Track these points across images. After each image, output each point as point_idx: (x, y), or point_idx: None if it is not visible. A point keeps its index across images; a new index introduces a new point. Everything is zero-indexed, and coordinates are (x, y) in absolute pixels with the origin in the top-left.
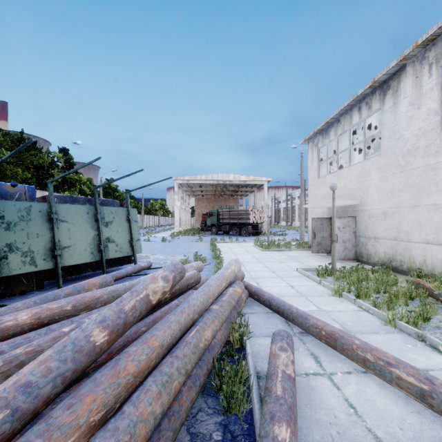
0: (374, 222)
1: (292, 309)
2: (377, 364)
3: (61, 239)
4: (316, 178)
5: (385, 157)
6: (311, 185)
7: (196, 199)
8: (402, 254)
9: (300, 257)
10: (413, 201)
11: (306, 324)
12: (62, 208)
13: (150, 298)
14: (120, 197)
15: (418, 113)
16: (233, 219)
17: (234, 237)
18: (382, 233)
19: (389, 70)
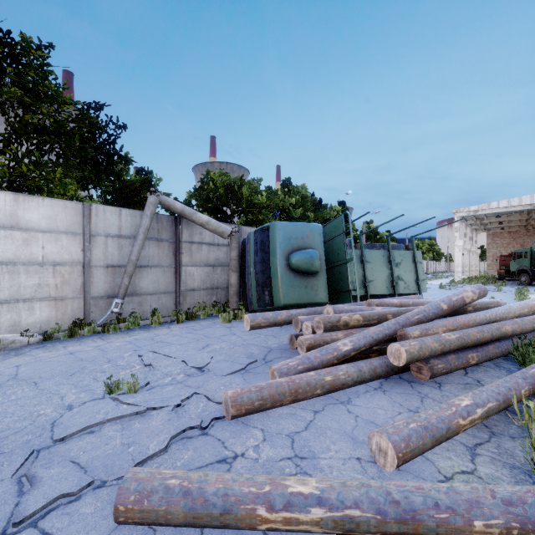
0: None
1: None
2: None
3: (368, 275)
4: None
5: None
6: None
7: (489, 235)
8: None
9: None
10: None
11: None
12: (367, 252)
13: (464, 299)
14: (381, 239)
15: None
16: None
17: None
18: None
19: None
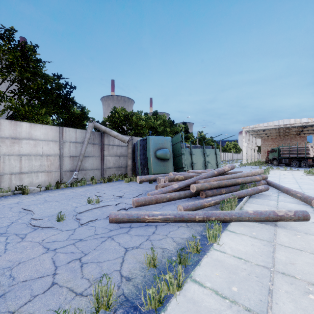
0: None
1: (280, 185)
2: (294, 194)
3: (193, 161)
4: None
5: None
6: None
7: (262, 140)
8: None
9: None
10: None
11: (282, 189)
12: (193, 150)
13: (224, 169)
14: (207, 142)
15: None
16: (292, 154)
17: (292, 168)
18: None
19: None
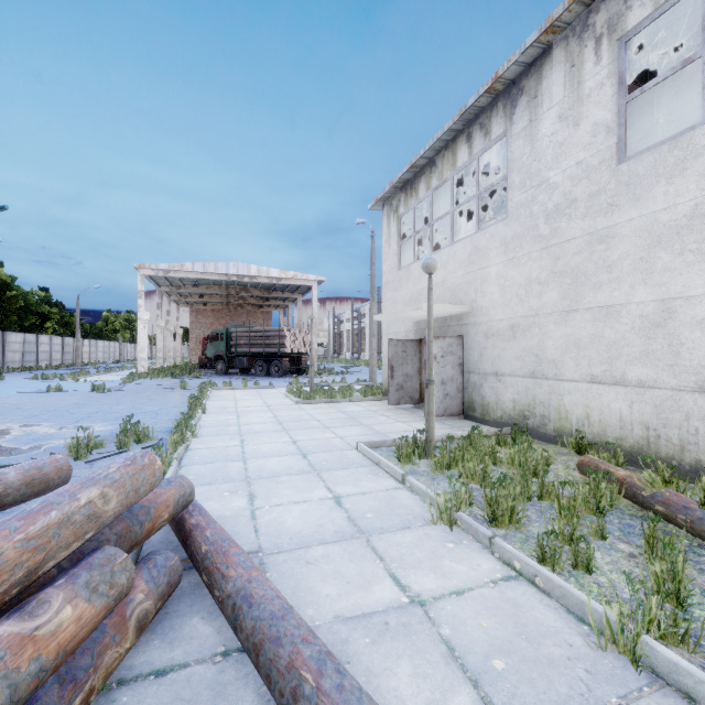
0: (495, 344)
1: (301, 672)
2: None
3: None
4: (396, 269)
5: (514, 223)
6: (388, 282)
7: (193, 312)
8: (546, 403)
9: (367, 414)
10: (566, 302)
11: None
12: None
13: None
14: (17, 300)
15: (575, 134)
16: (255, 346)
17: (257, 378)
18: (510, 364)
19: (525, 54)
